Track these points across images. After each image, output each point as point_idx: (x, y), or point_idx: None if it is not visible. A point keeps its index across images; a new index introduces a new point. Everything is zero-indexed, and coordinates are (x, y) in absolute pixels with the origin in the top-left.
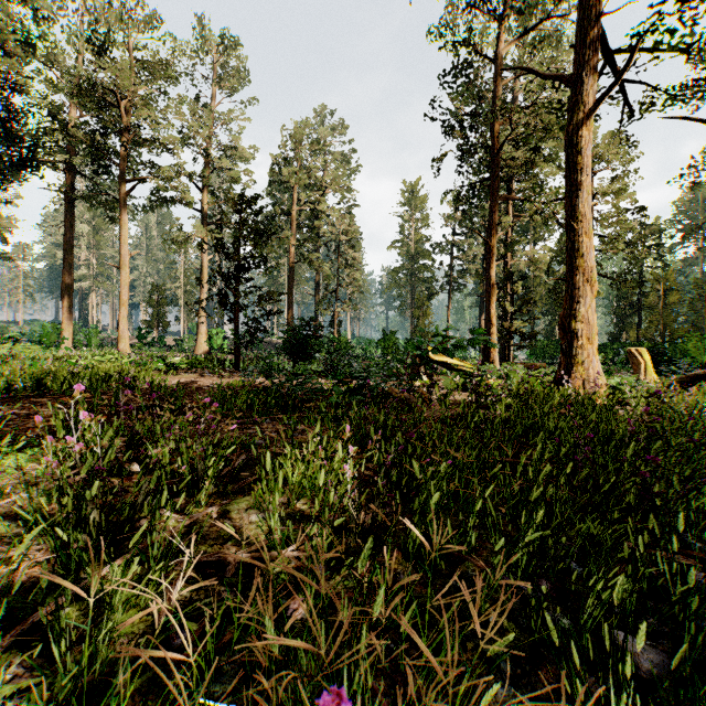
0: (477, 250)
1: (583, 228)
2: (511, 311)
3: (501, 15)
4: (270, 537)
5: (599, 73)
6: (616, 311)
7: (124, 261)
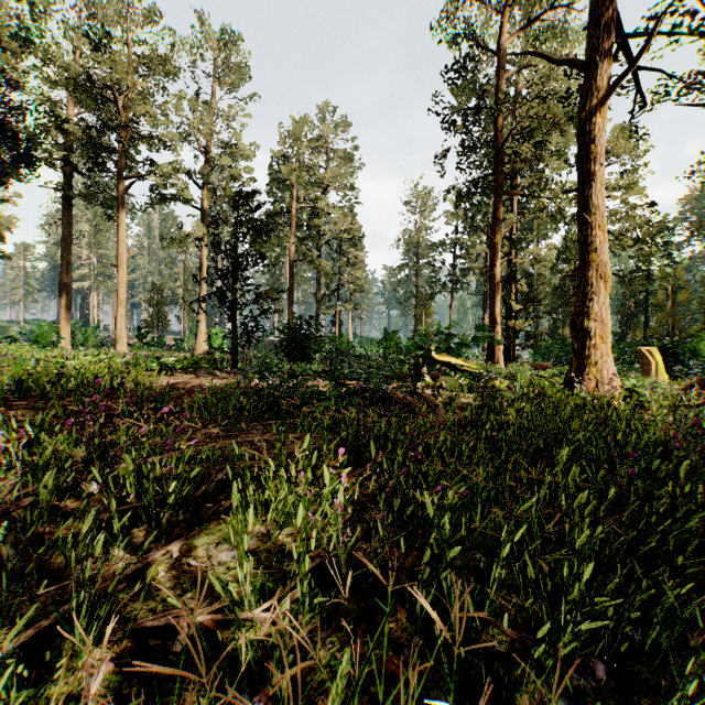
0: (480, 249)
1: (596, 221)
2: (516, 310)
3: (507, 2)
4: None
5: (613, 57)
6: (621, 310)
7: (121, 260)
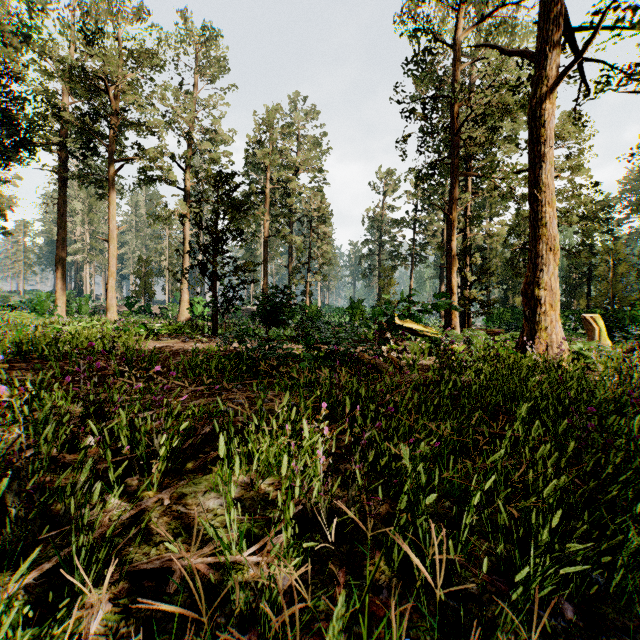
0: (437, 225)
1: (546, 199)
2: (471, 281)
3: None
4: None
5: (561, 48)
6: (566, 281)
7: (112, 235)
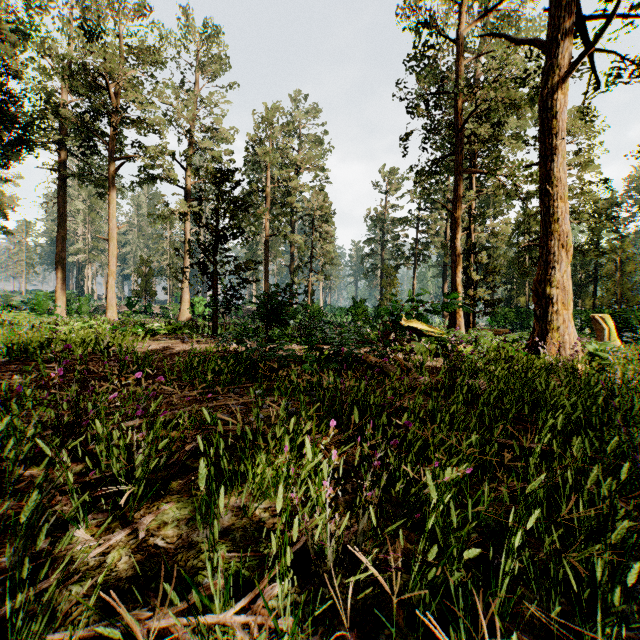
0: (440, 224)
1: (558, 193)
2: (476, 280)
3: None
4: (205, 592)
5: (574, 36)
6: (572, 280)
7: (111, 234)
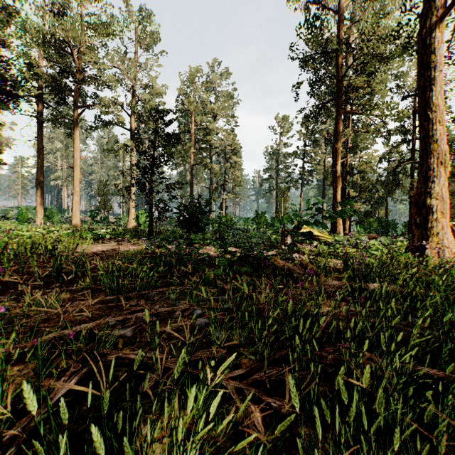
0: (320, 156)
1: (436, 117)
2: (351, 196)
3: None
4: None
5: None
6: None
7: (76, 163)
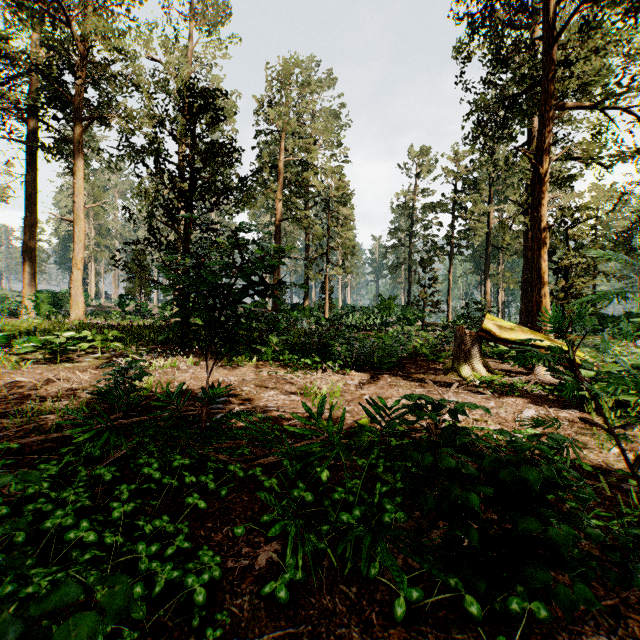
0: (482, 208)
1: None
2: (565, 265)
3: None
4: None
5: None
6: None
7: (77, 214)
